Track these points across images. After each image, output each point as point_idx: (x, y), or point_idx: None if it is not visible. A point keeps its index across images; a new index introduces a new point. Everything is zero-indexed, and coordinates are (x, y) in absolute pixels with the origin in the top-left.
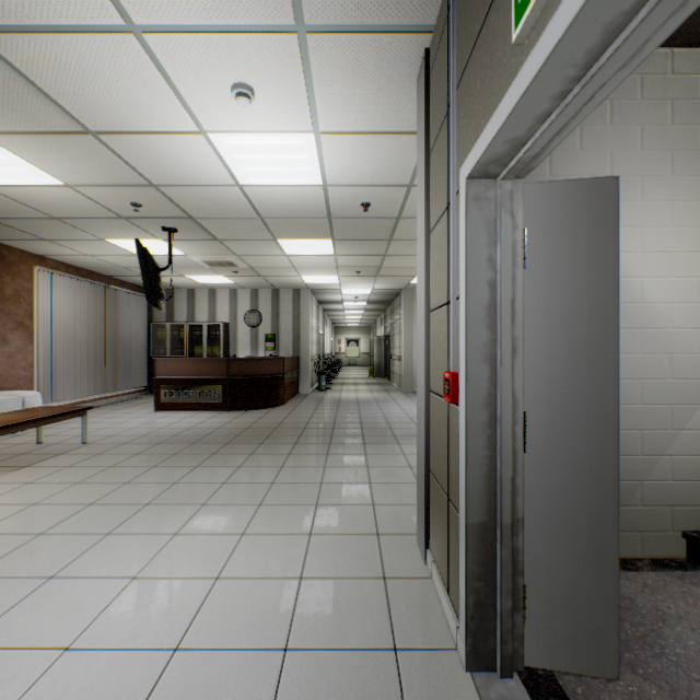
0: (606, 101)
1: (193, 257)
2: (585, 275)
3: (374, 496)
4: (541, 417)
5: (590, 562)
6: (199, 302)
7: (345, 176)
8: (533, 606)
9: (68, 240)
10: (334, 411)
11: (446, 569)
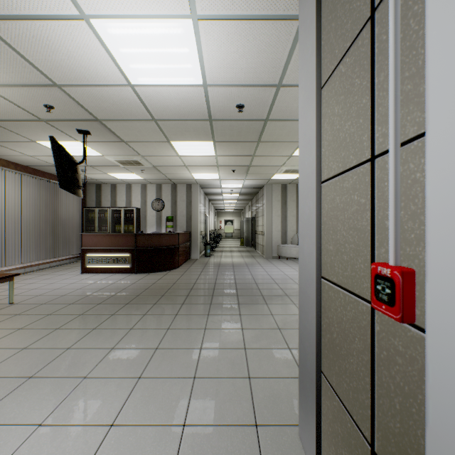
0: None
1: (108, 157)
2: None
3: (249, 365)
4: None
5: None
6: (119, 193)
7: (222, 74)
8: None
9: (7, 141)
10: (215, 273)
11: None
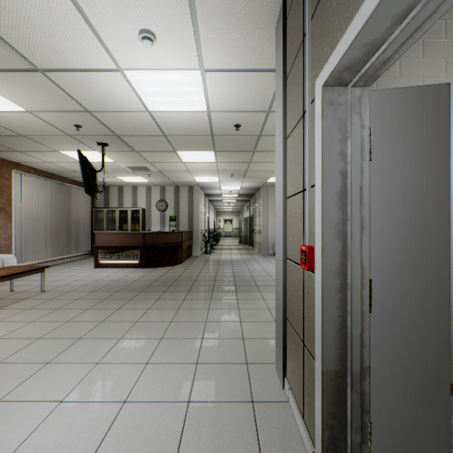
0: (419, 40)
1: (120, 164)
2: (421, 165)
3: (244, 331)
4: (384, 283)
5: (425, 404)
6: (126, 194)
7: (222, 104)
8: (377, 439)
9: (34, 151)
10: (215, 268)
11: (302, 399)
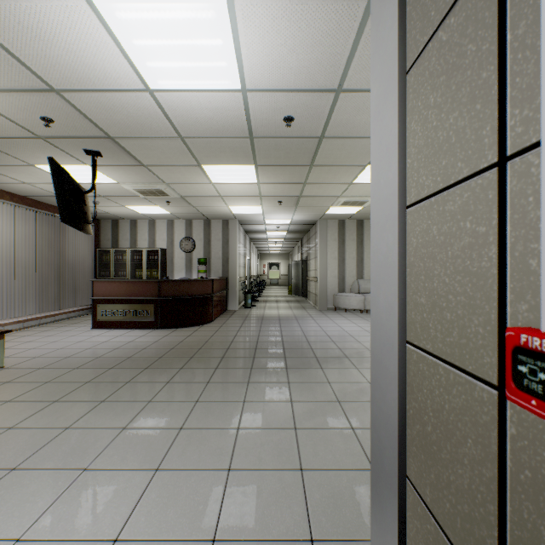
0: None
1: (125, 185)
2: None
3: (301, 452)
4: None
5: None
6: (140, 230)
7: (266, 76)
8: None
9: None
10: (257, 329)
11: None
